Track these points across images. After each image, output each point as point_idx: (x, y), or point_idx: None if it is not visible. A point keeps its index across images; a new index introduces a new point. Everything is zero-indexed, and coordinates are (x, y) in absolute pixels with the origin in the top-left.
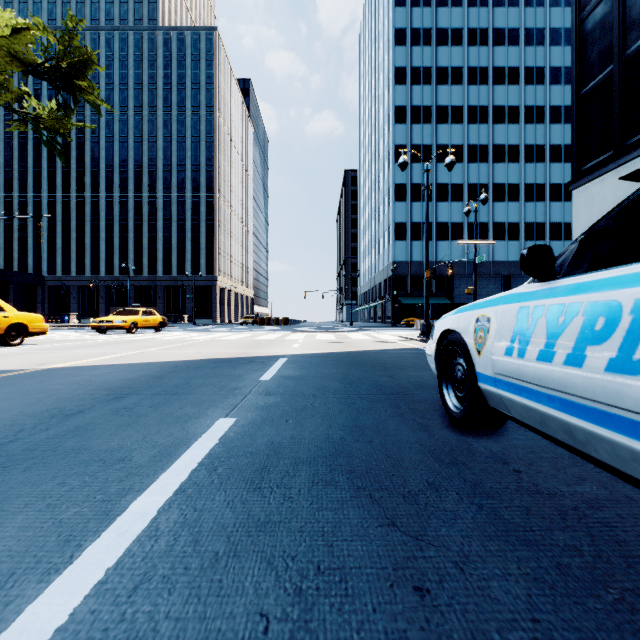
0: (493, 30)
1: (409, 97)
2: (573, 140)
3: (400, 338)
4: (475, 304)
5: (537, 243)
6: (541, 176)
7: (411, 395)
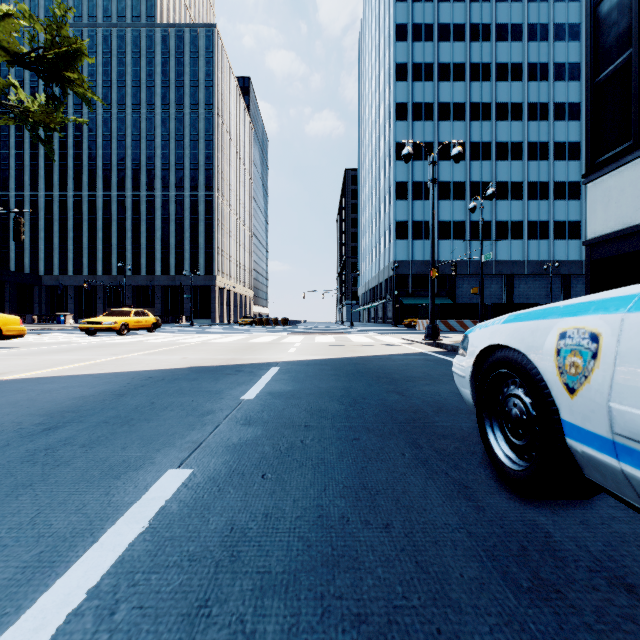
0: (496, 25)
1: (410, 94)
2: (587, 130)
3: (404, 341)
4: (551, 309)
5: (541, 242)
6: (545, 174)
7: (432, 424)
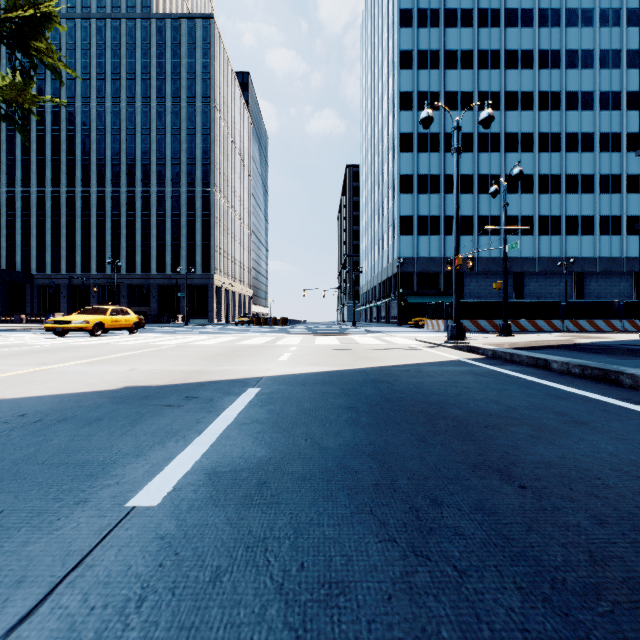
0: (505, 11)
1: (415, 82)
2: None
3: (421, 343)
4: None
5: (552, 238)
6: (556, 166)
7: None
